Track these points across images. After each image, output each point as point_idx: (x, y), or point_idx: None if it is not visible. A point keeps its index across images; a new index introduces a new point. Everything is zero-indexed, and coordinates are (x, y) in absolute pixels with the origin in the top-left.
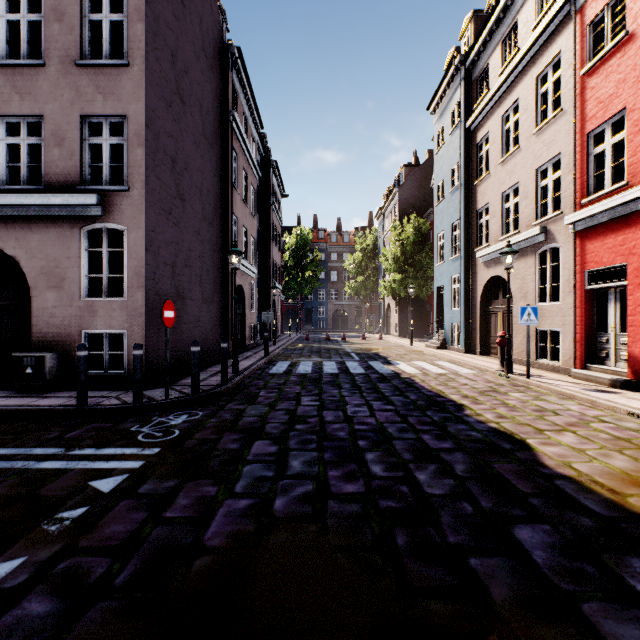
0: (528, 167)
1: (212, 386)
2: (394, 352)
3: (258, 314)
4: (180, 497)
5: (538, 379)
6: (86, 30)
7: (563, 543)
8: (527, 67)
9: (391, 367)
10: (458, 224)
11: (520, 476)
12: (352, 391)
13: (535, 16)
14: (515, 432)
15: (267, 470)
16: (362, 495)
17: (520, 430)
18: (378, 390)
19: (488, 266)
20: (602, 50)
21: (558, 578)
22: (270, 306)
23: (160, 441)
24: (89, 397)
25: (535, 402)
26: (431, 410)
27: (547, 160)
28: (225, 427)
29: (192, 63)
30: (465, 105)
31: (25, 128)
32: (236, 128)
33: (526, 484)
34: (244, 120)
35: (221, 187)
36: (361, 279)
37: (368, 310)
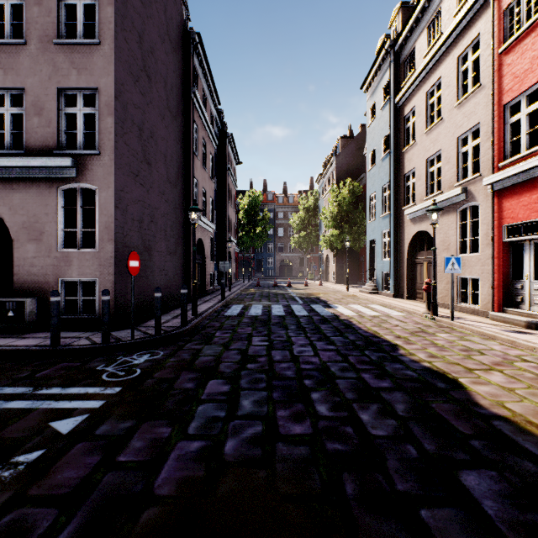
0: (450, 136)
1: (173, 327)
2: (333, 296)
3: (216, 264)
4: (134, 439)
5: (461, 321)
6: (62, 13)
7: (511, 491)
8: (449, 49)
9: (331, 310)
10: (388, 186)
11: (458, 416)
12: (297, 332)
13: (456, 4)
14: (447, 371)
15: (219, 410)
16: (309, 437)
17: (451, 369)
18: (320, 331)
19: (414, 222)
20: (516, 32)
21: (514, 534)
22: (226, 257)
23: (122, 380)
24: (63, 338)
25: (461, 342)
26: (369, 350)
27: (467, 129)
28: (183, 366)
29: (157, 45)
30: (394, 83)
31: (8, 99)
32: (196, 103)
33: (465, 425)
34: (204, 97)
35: (183, 154)
36: (304, 234)
37: (310, 260)
